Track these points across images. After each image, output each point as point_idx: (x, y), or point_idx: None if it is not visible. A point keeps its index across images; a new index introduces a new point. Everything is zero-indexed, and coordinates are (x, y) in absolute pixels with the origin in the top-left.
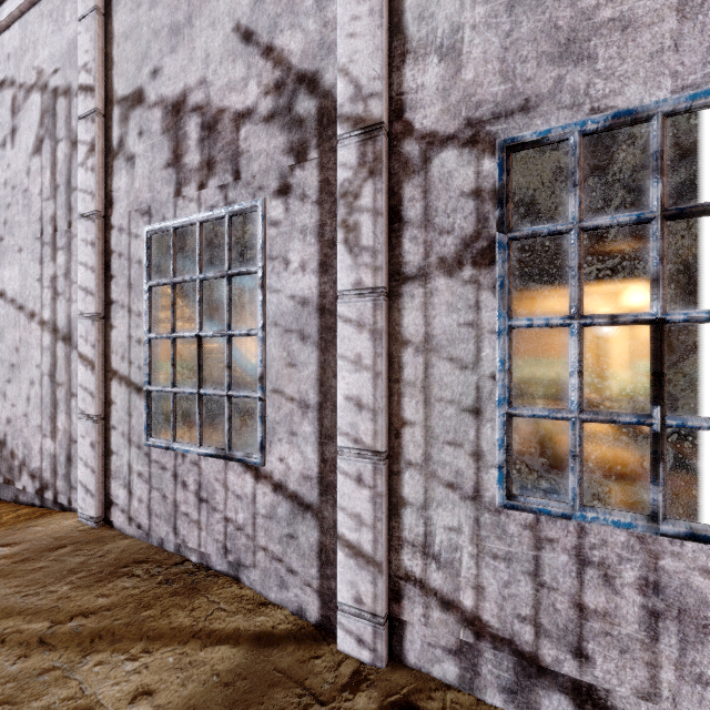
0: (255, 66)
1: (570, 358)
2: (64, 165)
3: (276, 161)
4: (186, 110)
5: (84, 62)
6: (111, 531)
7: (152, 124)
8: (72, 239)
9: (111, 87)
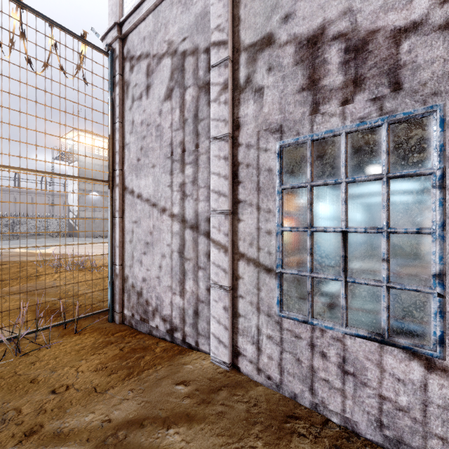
0: None
1: None
2: (192, 104)
3: None
4: (325, 40)
5: (217, 24)
6: (241, 376)
7: (283, 59)
8: (199, 156)
9: (237, 39)
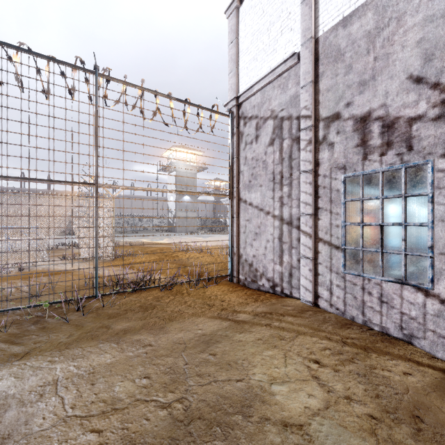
0: (424, 94)
1: None
2: (287, 149)
3: (442, 139)
4: (371, 119)
5: (305, 105)
6: (320, 309)
7: (346, 128)
8: (292, 180)
9: (318, 113)
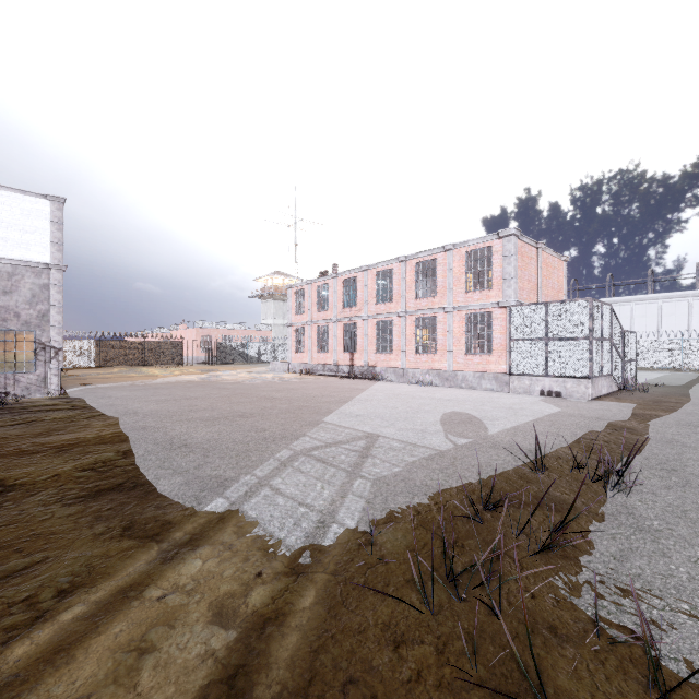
0: None
1: (5, 356)
2: None
3: None
4: None
5: None
6: None
7: None
8: None
9: None
